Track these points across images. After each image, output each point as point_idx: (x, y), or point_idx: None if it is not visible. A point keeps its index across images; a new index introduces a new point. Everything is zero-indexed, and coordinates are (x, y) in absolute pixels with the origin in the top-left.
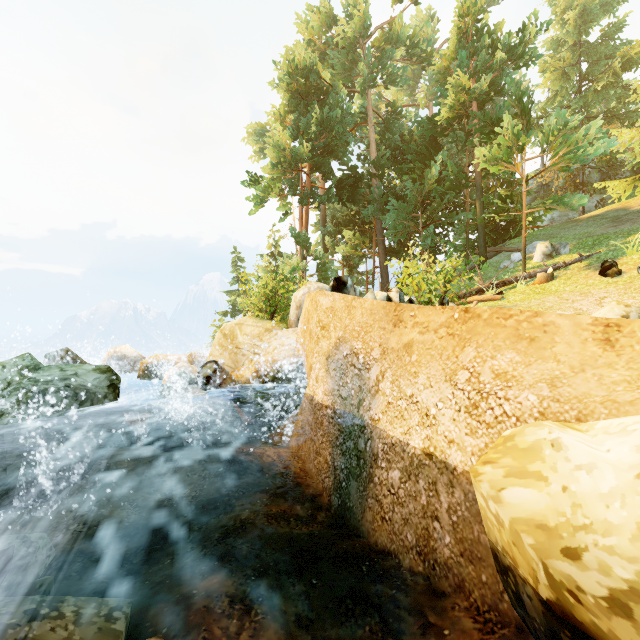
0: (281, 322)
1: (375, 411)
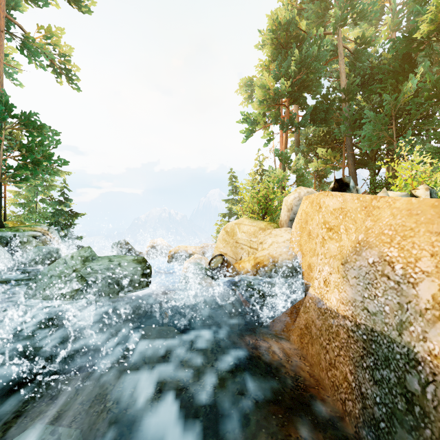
0: (272, 222)
1: (438, 345)
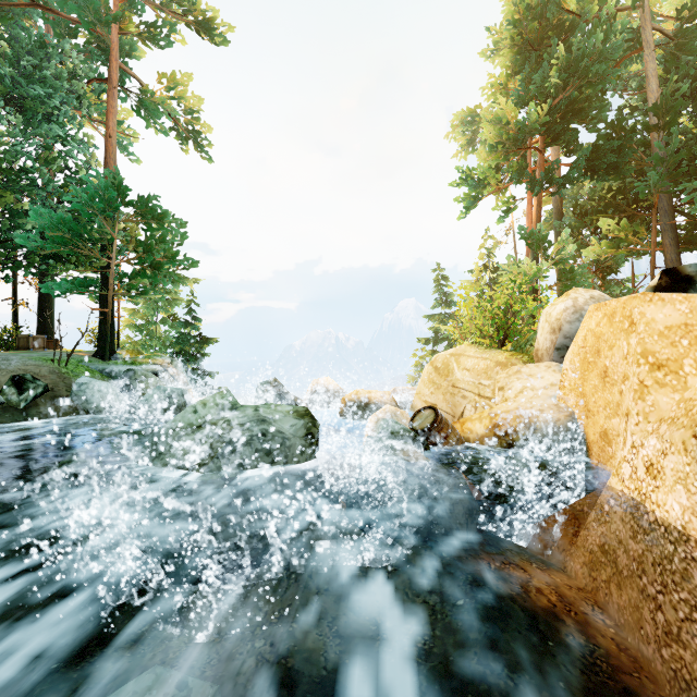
0: (518, 352)
1: None
